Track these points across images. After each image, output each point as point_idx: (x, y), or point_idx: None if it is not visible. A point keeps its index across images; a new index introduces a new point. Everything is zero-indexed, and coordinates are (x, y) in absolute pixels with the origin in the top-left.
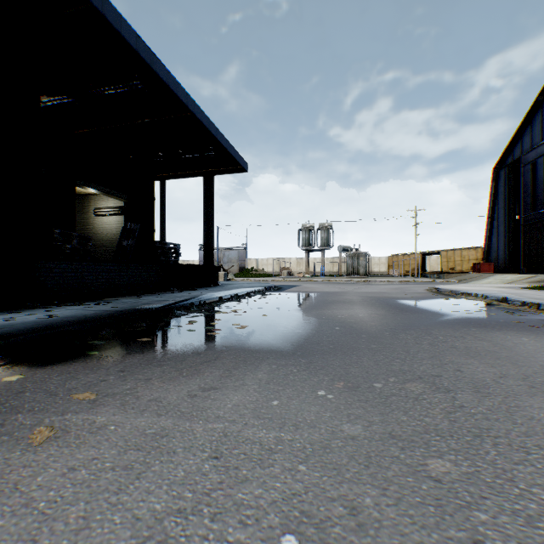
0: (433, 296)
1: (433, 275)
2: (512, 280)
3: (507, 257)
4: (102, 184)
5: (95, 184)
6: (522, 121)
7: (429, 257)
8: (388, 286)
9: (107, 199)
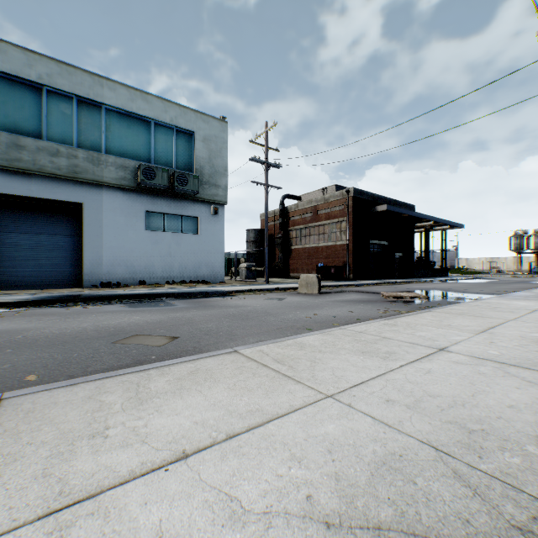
0: None
1: None
2: None
3: None
4: None
5: None
6: None
7: None
8: None
9: None
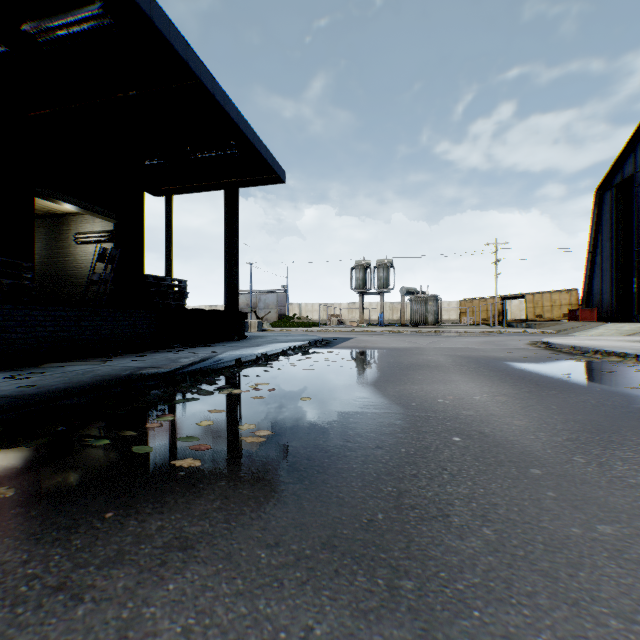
0: (551, 355)
1: (521, 324)
2: (634, 331)
3: (614, 302)
4: (78, 196)
5: (67, 194)
6: (636, 129)
7: (510, 301)
8: (473, 339)
9: (93, 220)
